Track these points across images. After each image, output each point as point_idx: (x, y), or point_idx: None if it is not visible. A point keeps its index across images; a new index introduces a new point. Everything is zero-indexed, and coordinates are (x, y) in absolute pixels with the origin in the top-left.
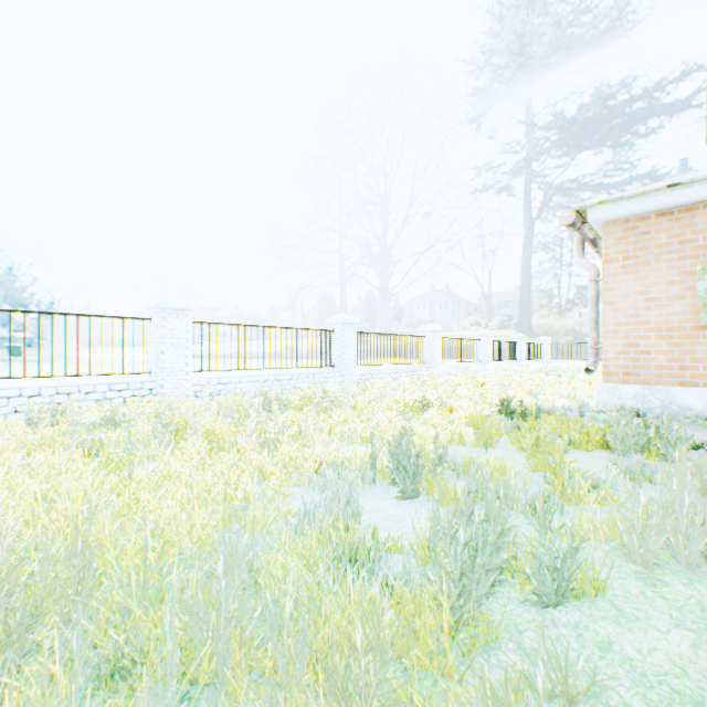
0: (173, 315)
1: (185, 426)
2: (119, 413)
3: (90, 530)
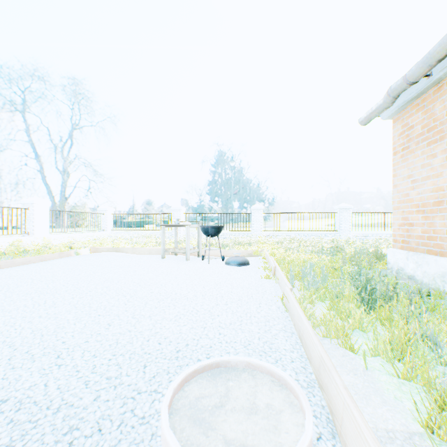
0: (344, 211)
1: (352, 243)
2: (334, 239)
3: (342, 247)
